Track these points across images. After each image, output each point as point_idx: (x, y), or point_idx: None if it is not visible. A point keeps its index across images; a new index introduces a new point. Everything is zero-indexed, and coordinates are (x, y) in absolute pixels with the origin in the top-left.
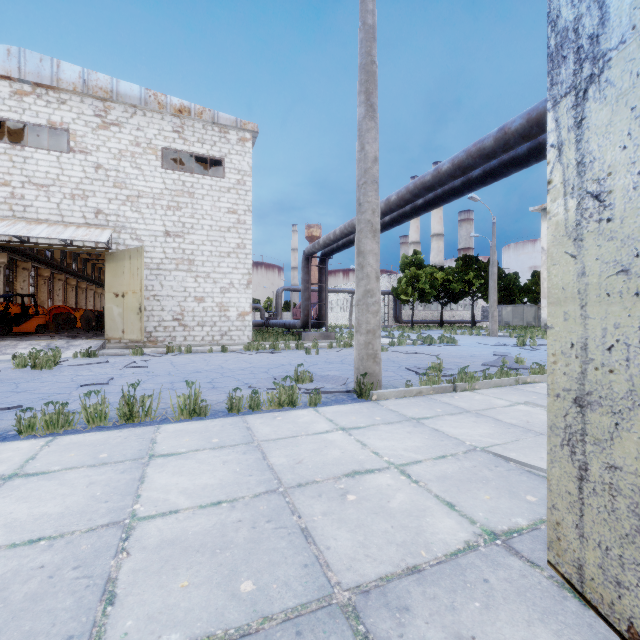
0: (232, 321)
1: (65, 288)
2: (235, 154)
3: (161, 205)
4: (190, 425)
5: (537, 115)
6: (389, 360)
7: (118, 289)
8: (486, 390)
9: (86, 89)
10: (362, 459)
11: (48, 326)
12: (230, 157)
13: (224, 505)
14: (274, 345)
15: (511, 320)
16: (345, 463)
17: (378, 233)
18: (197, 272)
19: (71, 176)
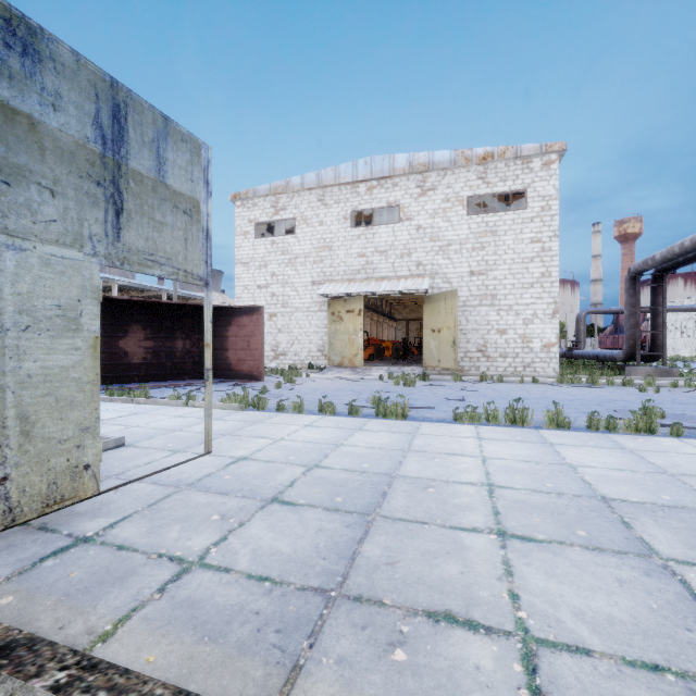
0: (535, 353)
1: (370, 323)
2: (538, 181)
3: (466, 249)
4: (561, 432)
5: None
6: None
7: (434, 326)
8: None
9: (411, 169)
10: None
11: None
12: (533, 186)
13: (627, 471)
14: (592, 379)
15: None
16: None
17: None
18: (499, 306)
19: (401, 240)
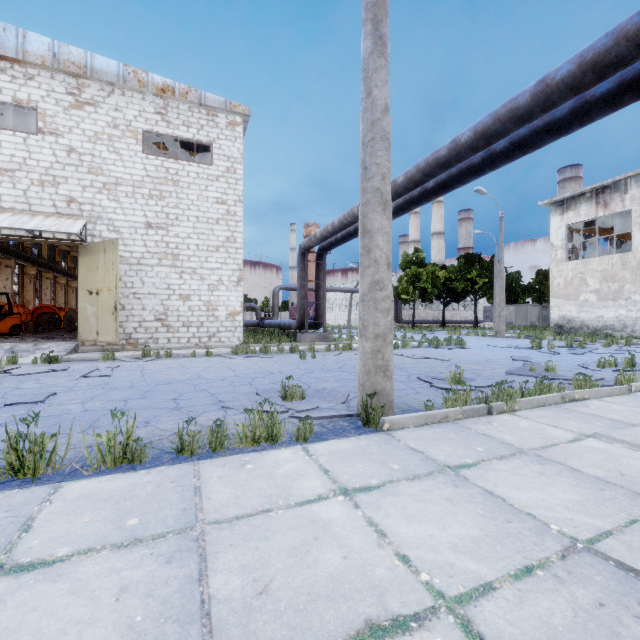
0: (221, 321)
1: (54, 287)
2: (224, 139)
3: (142, 194)
4: (109, 483)
5: (594, 56)
6: (395, 366)
7: (92, 286)
8: (529, 412)
9: (56, 63)
10: (381, 579)
11: (27, 327)
12: (219, 142)
13: None
14: (265, 348)
15: (514, 320)
16: (350, 593)
17: (389, 206)
18: (182, 268)
19: (40, 160)
